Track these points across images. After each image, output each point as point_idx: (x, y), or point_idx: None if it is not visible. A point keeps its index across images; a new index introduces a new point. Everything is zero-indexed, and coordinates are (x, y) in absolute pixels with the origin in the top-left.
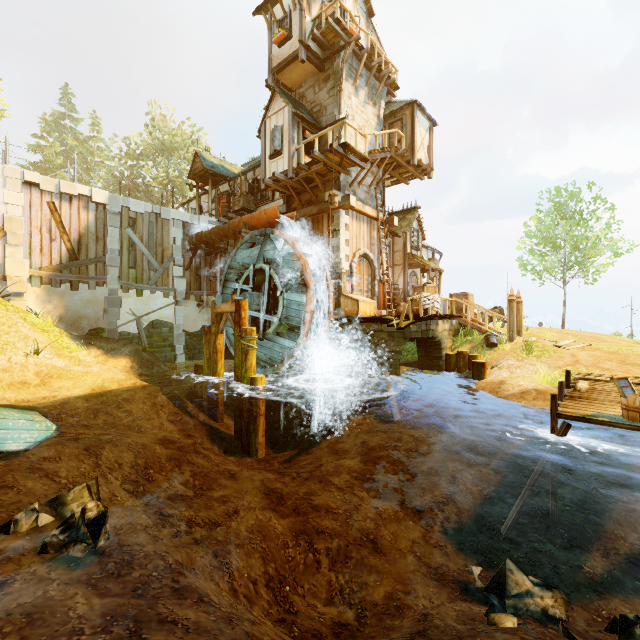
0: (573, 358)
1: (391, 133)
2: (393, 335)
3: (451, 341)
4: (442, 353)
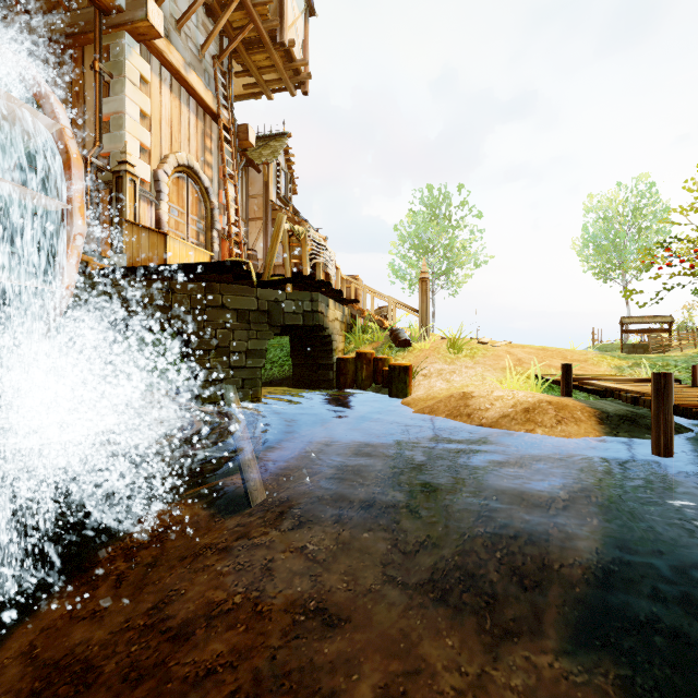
0: (513, 356)
1: None
2: (248, 317)
3: (343, 340)
4: (334, 358)
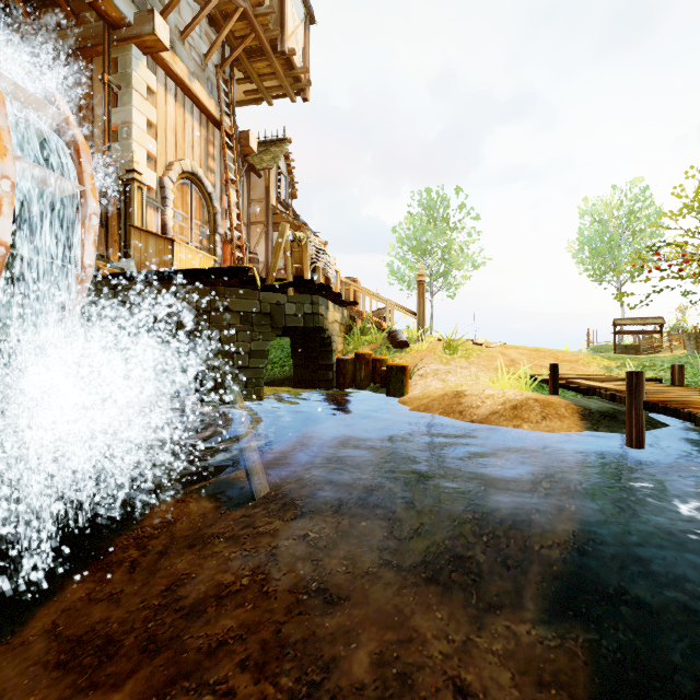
0: (506, 357)
1: None
2: (251, 320)
3: (343, 342)
4: (333, 359)
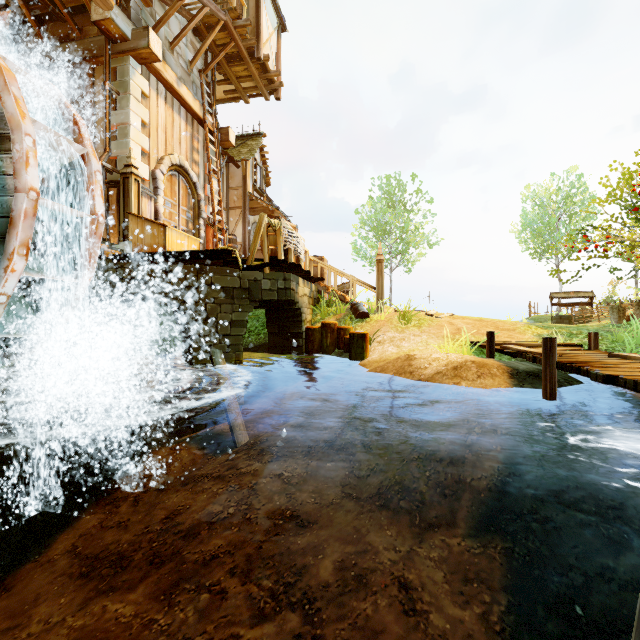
0: (453, 326)
1: (225, 4)
2: (232, 294)
3: (311, 313)
4: (303, 328)
